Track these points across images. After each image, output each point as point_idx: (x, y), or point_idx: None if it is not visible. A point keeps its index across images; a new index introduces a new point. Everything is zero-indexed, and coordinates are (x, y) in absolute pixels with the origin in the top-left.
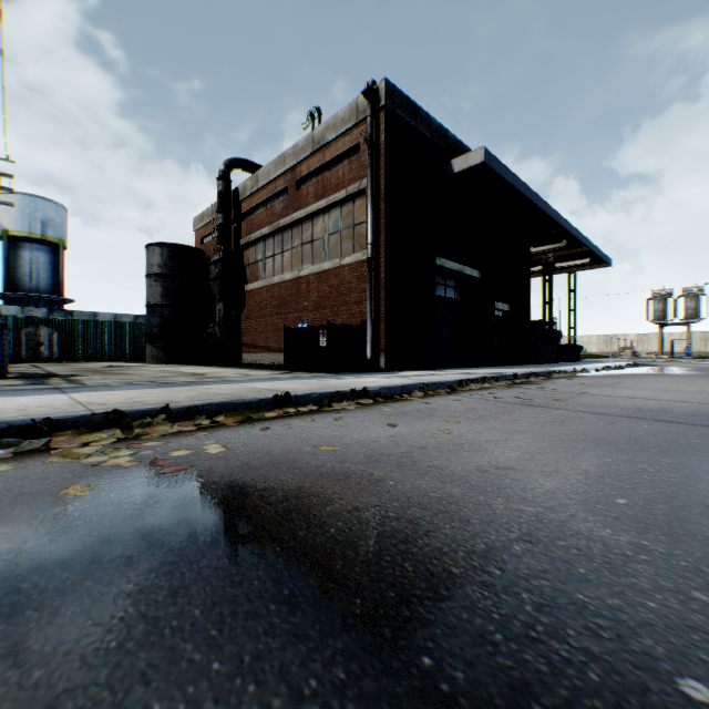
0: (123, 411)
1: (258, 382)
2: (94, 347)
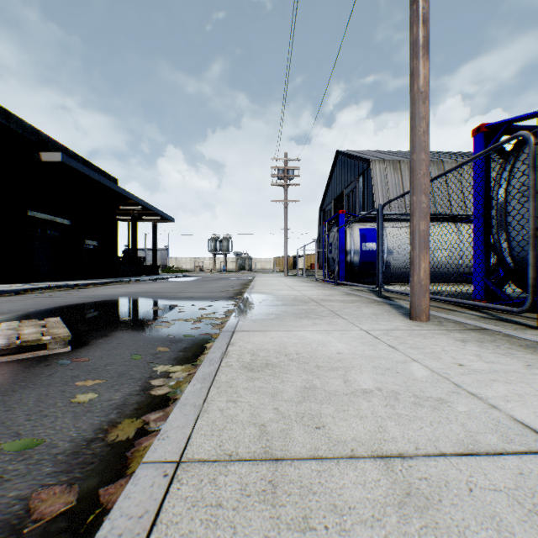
0: None
1: None
2: None
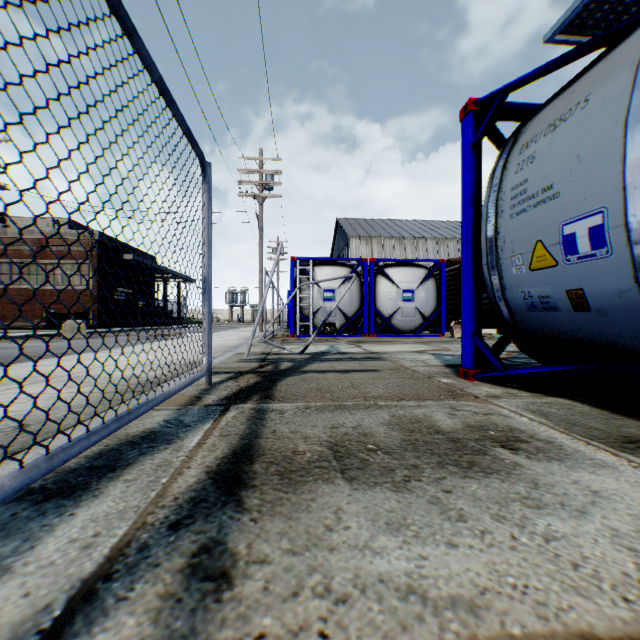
0: None
1: None
2: None
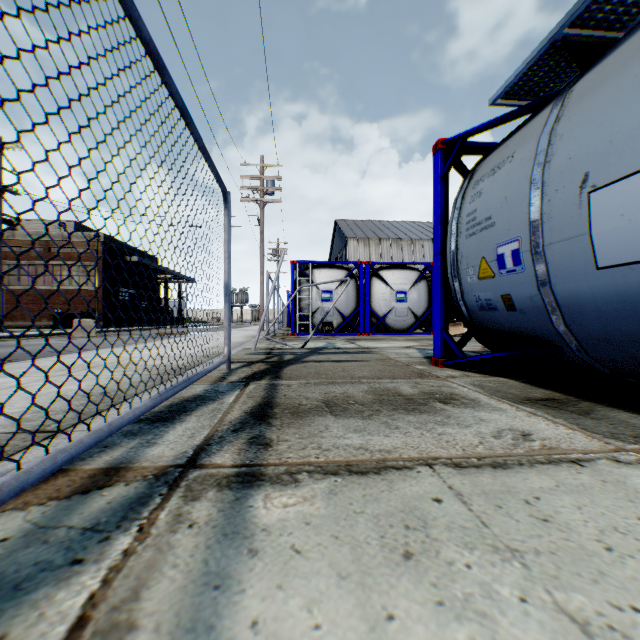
0: None
1: None
2: None
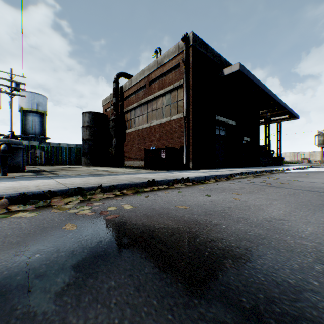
0: (81, 187)
1: (136, 174)
2: (59, 158)
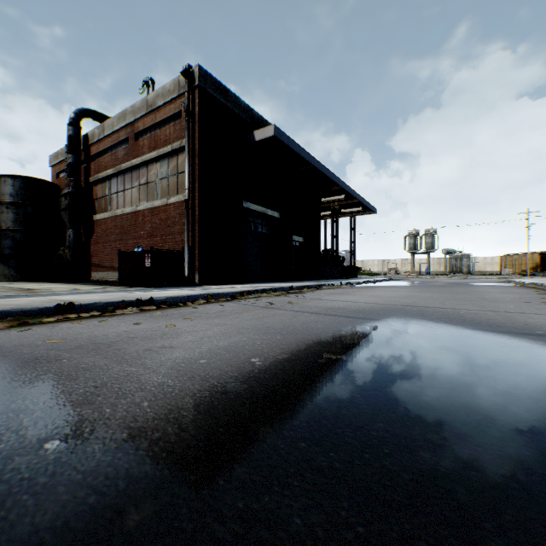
0: None
1: (69, 295)
2: None
